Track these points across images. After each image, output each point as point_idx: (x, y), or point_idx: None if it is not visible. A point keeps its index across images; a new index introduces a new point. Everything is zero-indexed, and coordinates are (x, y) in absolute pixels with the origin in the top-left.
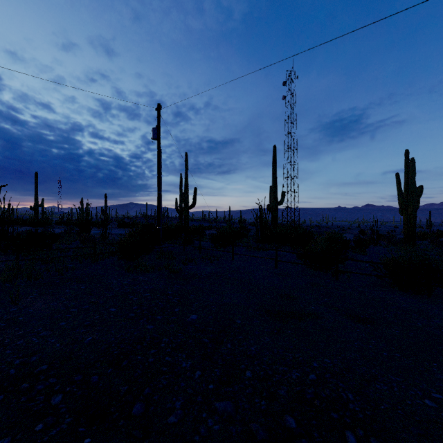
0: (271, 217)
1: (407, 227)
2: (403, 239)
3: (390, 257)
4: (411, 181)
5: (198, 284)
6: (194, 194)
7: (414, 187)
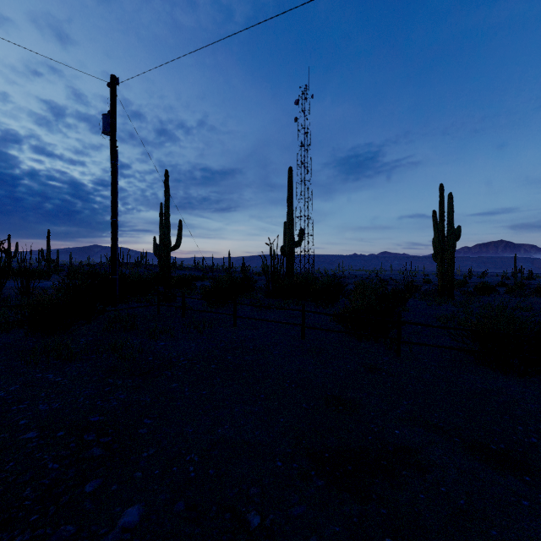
0: (286, 263)
1: (442, 276)
2: (437, 290)
3: (436, 314)
4: (449, 221)
5: (168, 385)
6: (178, 230)
7: (452, 227)
